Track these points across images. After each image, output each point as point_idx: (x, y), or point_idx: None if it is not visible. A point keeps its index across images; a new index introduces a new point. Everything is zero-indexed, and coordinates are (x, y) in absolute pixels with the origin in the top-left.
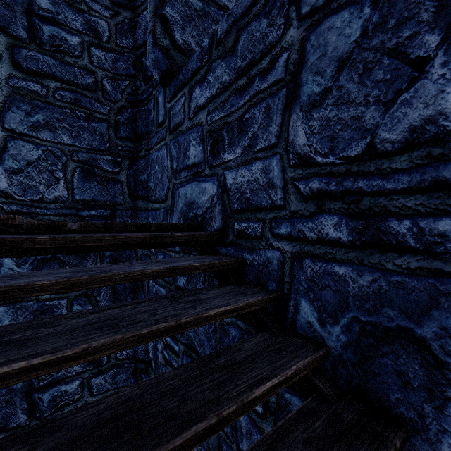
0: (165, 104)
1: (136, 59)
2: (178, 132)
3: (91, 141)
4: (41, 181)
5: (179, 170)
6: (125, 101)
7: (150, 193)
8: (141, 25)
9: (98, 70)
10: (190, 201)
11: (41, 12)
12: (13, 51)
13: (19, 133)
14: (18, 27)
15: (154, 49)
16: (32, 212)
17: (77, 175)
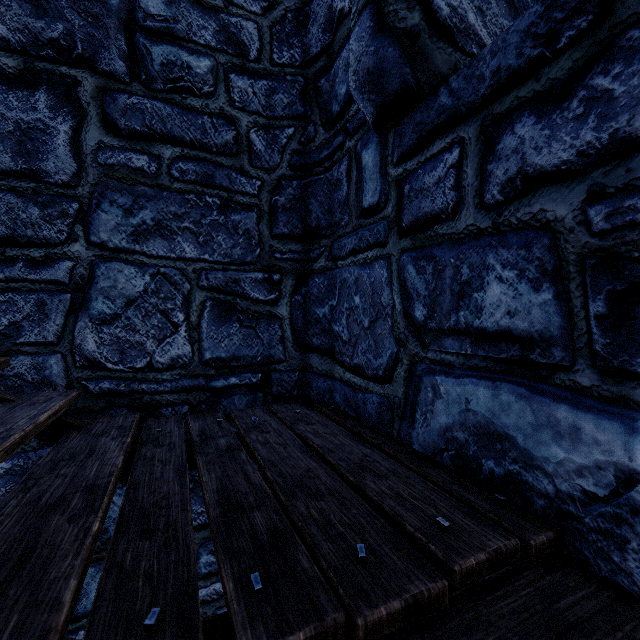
0: (383, 168)
1: (307, 84)
2: (433, 237)
3: (231, 248)
4: (148, 332)
5: (436, 329)
6: (286, 167)
7: (338, 346)
8: (318, 15)
9: (241, 115)
10: (487, 429)
11: (148, 22)
12: (103, 100)
13: (113, 249)
14: (112, 55)
15: (378, 43)
16: (134, 390)
17: (206, 313)
